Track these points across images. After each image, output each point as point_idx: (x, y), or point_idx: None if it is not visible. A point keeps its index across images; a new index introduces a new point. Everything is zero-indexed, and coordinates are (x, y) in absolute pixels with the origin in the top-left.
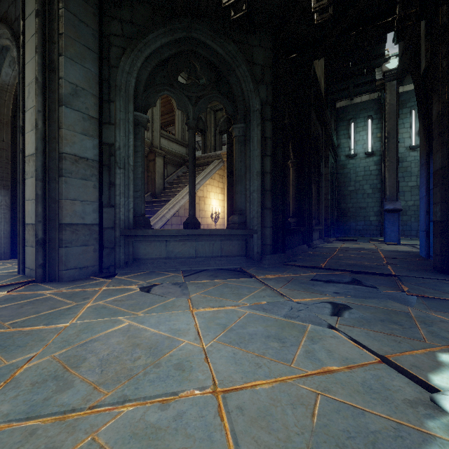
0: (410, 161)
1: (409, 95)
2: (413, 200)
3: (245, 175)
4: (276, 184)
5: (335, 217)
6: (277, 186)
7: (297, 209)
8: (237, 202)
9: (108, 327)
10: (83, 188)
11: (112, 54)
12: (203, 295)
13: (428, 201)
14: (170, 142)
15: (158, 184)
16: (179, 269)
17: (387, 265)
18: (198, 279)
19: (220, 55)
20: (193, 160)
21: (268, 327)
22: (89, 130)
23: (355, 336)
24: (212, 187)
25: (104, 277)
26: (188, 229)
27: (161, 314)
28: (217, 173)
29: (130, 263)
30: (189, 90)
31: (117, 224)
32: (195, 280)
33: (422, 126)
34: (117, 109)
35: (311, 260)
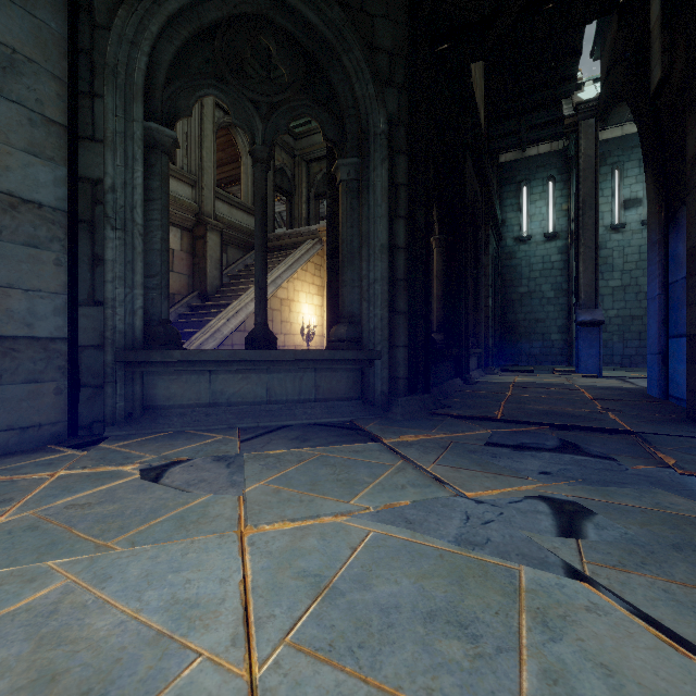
0: (611, 248)
1: (610, 146)
2: (616, 309)
3: (359, 252)
4: (414, 270)
5: (498, 335)
6: (416, 274)
7: (446, 318)
8: (345, 301)
9: (1, 600)
10: (31, 264)
11: (98, 2)
12: (275, 485)
13: (665, 304)
14: (232, 209)
15: (211, 277)
16: (235, 425)
17: (607, 413)
18: (270, 447)
19: (314, 27)
20: (263, 221)
21: (425, 582)
22: (45, 147)
23: (646, 604)
24: (304, 284)
25: (75, 446)
26: (252, 350)
27: (164, 548)
28: (311, 261)
29: (135, 416)
30: (256, 90)
31: (108, 340)
32: (262, 450)
33: (653, 179)
34: (108, 110)
35: (475, 405)
